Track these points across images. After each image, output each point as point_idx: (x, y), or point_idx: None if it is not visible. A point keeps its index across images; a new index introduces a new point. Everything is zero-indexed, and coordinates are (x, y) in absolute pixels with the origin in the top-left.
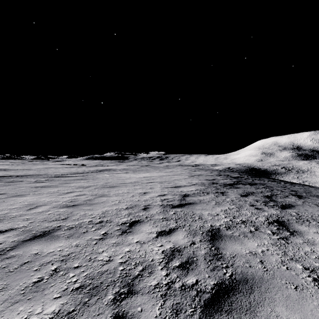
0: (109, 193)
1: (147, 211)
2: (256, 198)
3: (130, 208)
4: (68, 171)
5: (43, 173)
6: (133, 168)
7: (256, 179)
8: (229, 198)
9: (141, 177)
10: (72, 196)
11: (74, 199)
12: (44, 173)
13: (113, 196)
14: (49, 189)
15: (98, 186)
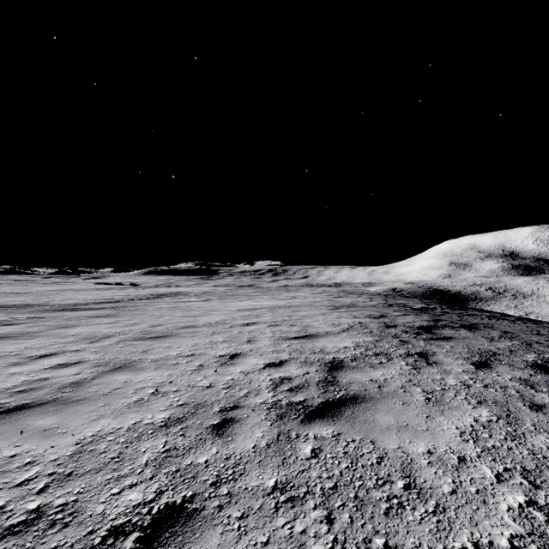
0: (144, 356)
1: (227, 437)
2: (520, 374)
3: (177, 424)
4: (95, 296)
5: (42, 301)
6: (223, 290)
7: (461, 312)
8: (451, 376)
9: (234, 310)
10: (43, 368)
11: (39, 379)
12: (41, 302)
13: (149, 367)
14: (8, 343)
15: (131, 334)
